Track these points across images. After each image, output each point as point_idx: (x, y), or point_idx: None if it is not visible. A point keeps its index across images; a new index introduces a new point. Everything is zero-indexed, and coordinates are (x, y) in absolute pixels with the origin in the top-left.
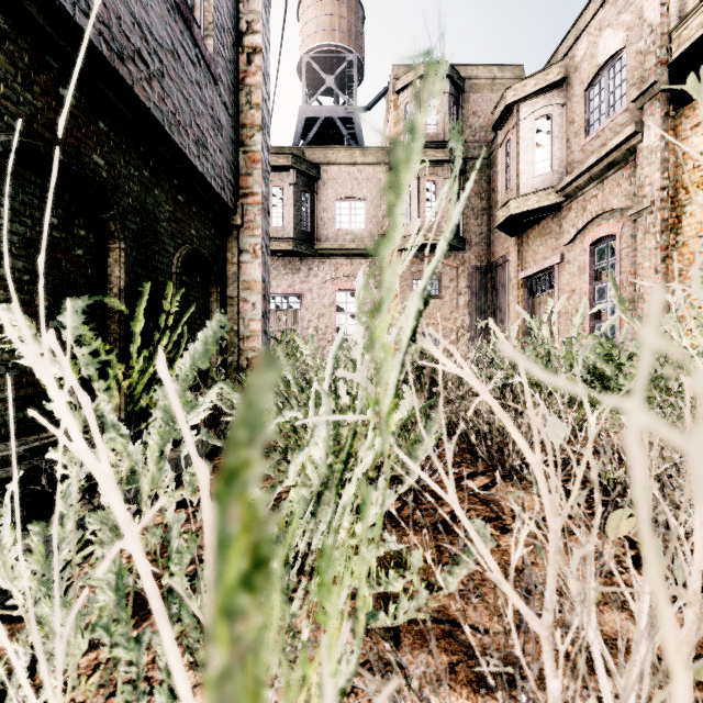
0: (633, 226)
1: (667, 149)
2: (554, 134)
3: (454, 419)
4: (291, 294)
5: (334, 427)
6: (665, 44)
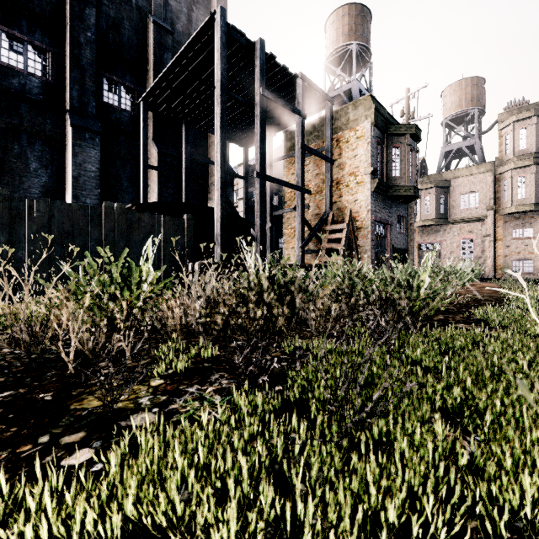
0: None
1: None
2: None
3: None
4: (435, 243)
5: None
6: None
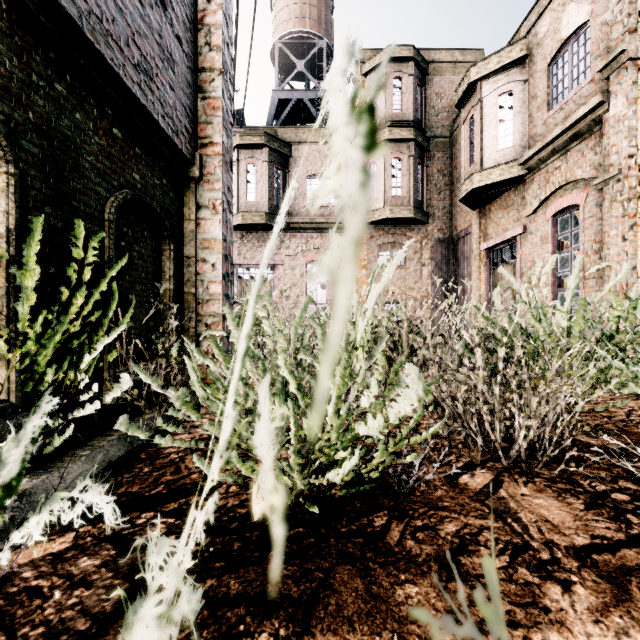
0: (598, 196)
1: (634, 118)
2: (516, 109)
3: (442, 395)
4: None
5: (294, 418)
6: (632, 13)
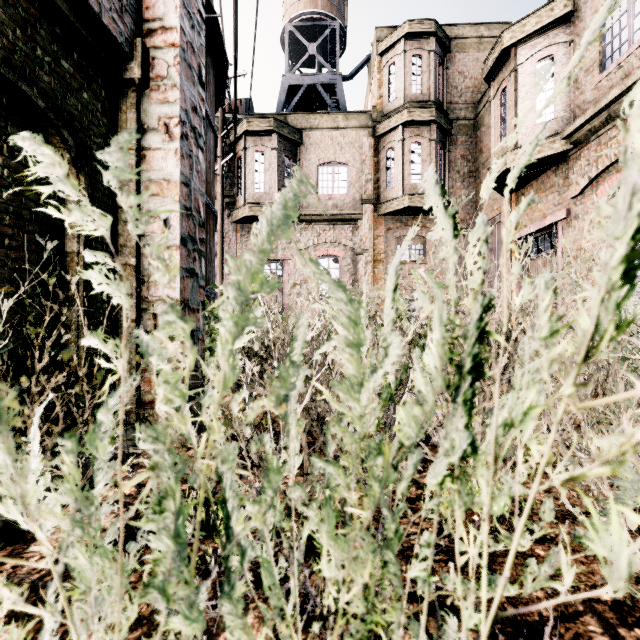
0: None
1: None
2: (558, 76)
3: None
4: (274, 261)
5: None
6: None
